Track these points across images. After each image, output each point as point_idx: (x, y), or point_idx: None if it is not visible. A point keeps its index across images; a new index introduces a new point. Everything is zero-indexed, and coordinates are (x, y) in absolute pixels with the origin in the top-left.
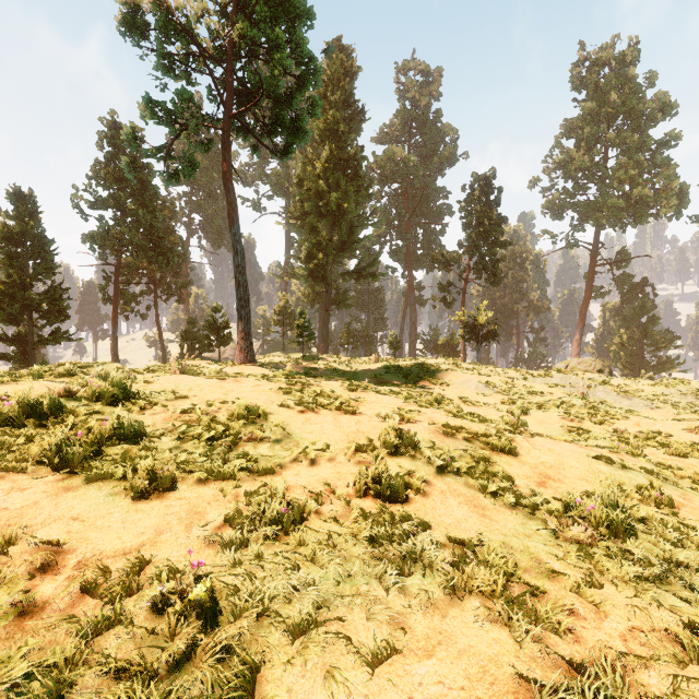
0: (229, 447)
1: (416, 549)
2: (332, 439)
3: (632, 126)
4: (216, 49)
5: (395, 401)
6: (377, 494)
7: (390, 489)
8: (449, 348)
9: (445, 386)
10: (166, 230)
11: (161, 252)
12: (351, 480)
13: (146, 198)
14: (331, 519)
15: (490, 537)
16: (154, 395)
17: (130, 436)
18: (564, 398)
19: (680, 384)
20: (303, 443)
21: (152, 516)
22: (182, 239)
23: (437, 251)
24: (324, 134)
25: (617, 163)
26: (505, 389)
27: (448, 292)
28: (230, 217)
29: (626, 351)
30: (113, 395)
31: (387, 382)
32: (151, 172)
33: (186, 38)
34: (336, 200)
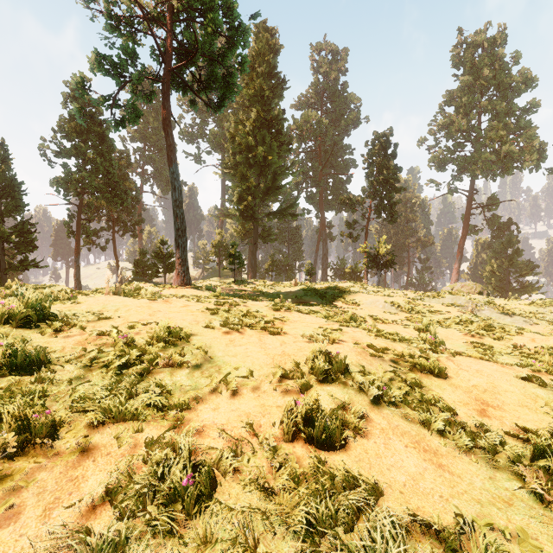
0: (142, 374)
1: (376, 551)
2: (256, 363)
3: (501, 95)
4: (158, 14)
5: (317, 320)
6: (309, 437)
7: (325, 433)
8: (354, 275)
9: (356, 305)
10: (122, 178)
11: (116, 194)
12: (277, 415)
13: (104, 149)
14: (252, 481)
15: (463, 509)
16: (75, 316)
17: (24, 364)
18: (461, 316)
19: (552, 304)
20: (225, 369)
21: (2, 489)
22: (136, 185)
23: (345, 195)
24: (253, 99)
25: (489, 125)
26: (408, 308)
27: (353, 228)
28: (169, 158)
29: (496, 277)
30: (27, 317)
31: (306, 302)
32: (108, 127)
33: (130, 0)
34: (263, 153)
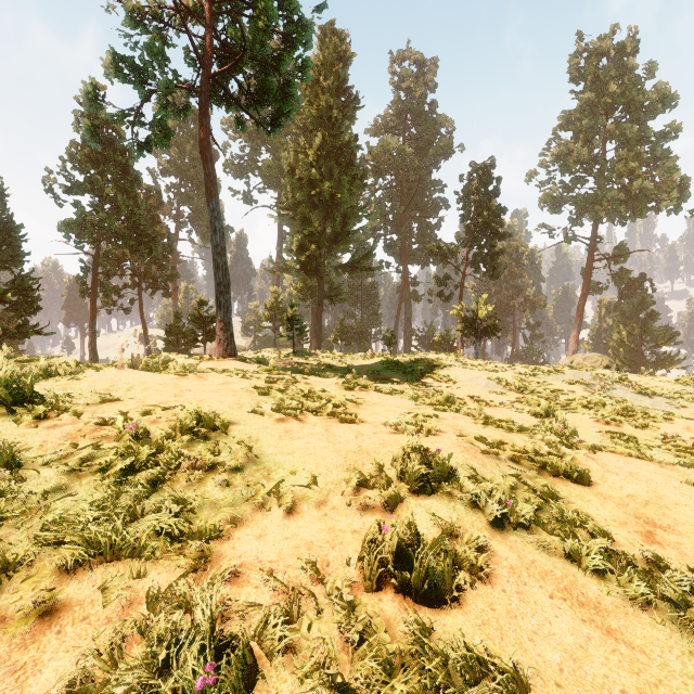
0: (156, 482)
1: None
2: (322, 464)
3: (632, 117)
4: (194, 5)
5: (403, 402)
6: (403, 584)
7: (429, 580)
8: (445, 345)
9: (450, 383)
10: (151, 221)
11: (142, 241)
12: (352, 546)
13: (127, 183)
14: (315, 668)
15: None
16: (70, 398)
17: None
18: (589, 396)
19: None
20: (276, 473)
21: None
22: (169, 230)
23: (434, 244)
24: (317, 122)
25: (617, 155)
26: (519, 386)
27: (445, 286)
28: (208, 191)
29: (625, 347)
30: None
31: (386, 379)
32: (132, 155)
33: None
34: (330, 189)
